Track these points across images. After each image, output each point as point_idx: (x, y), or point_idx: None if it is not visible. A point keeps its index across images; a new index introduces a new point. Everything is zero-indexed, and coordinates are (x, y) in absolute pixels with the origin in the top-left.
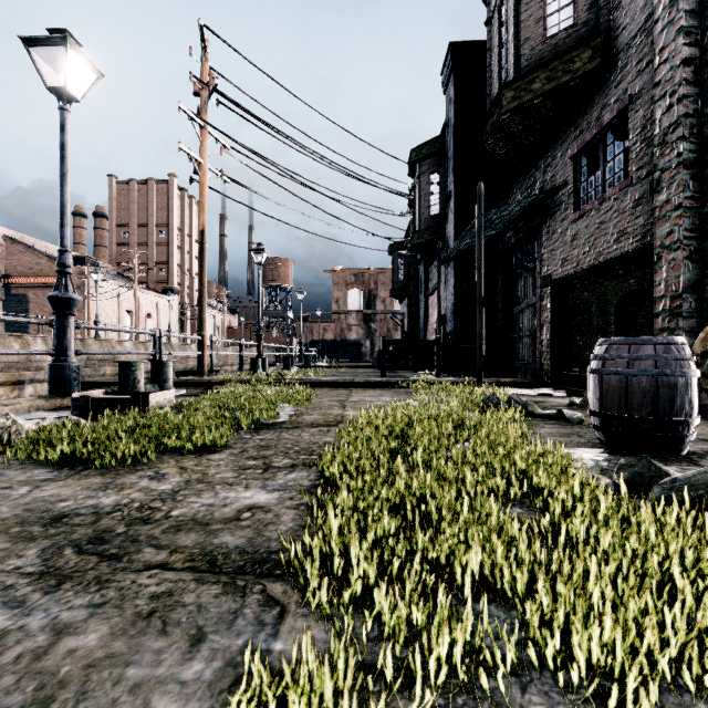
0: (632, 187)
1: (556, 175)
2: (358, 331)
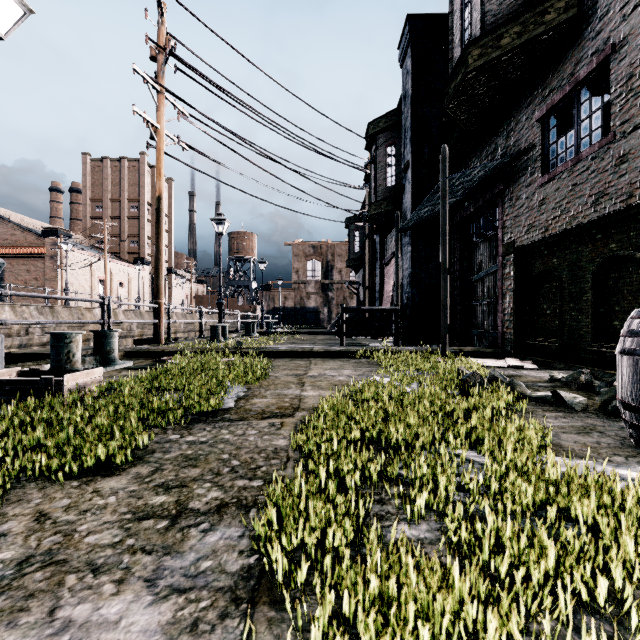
0: (615, 143)
1: (521, 139)
2: (317, 299)
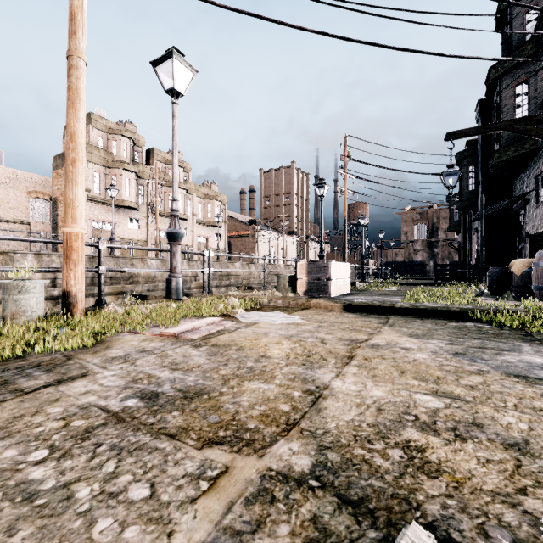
0: None
1: (530, 183)
2: (423, 254)
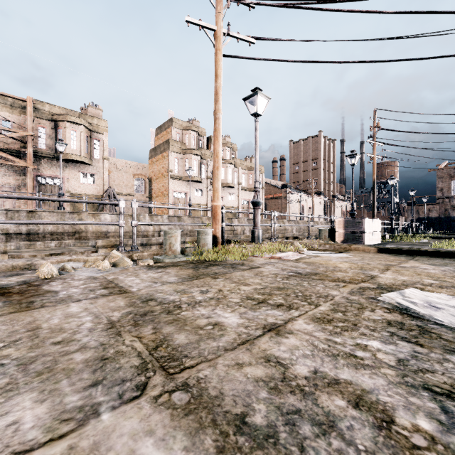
0: None
1: None
2: None
